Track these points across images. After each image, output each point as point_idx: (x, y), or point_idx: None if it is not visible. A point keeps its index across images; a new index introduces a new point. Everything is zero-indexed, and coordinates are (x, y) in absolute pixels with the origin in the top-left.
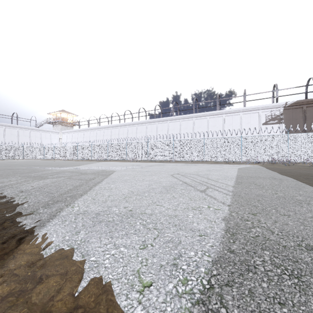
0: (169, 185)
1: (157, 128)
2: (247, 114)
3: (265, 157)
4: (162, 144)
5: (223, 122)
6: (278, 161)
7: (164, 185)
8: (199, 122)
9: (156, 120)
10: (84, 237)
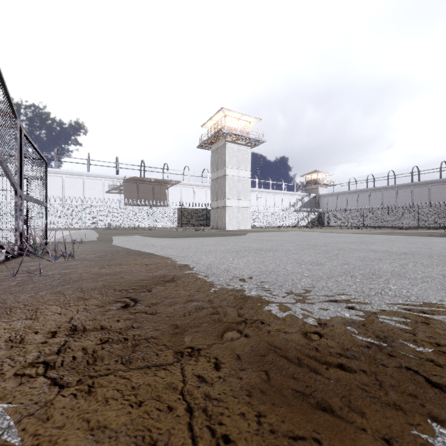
0: None
1: None
2: (91, 179)
3: (103, 224)
4: None
5: (63, 183)
6: (113, 227)
7: None
8: None
9: None
10: None
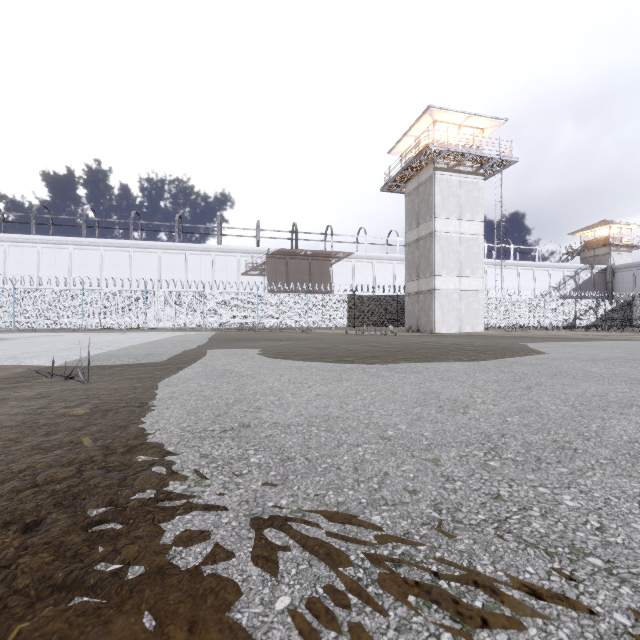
0: (68, 348)
1: (41, 258)
2: (223, 256)
3: (233, 321)
4: (54, 295)
5: (186, 263)
6: (247, 326)
7: (61, 348)
8: (143, 257)
9: (38, 238)
10: (14, 360)
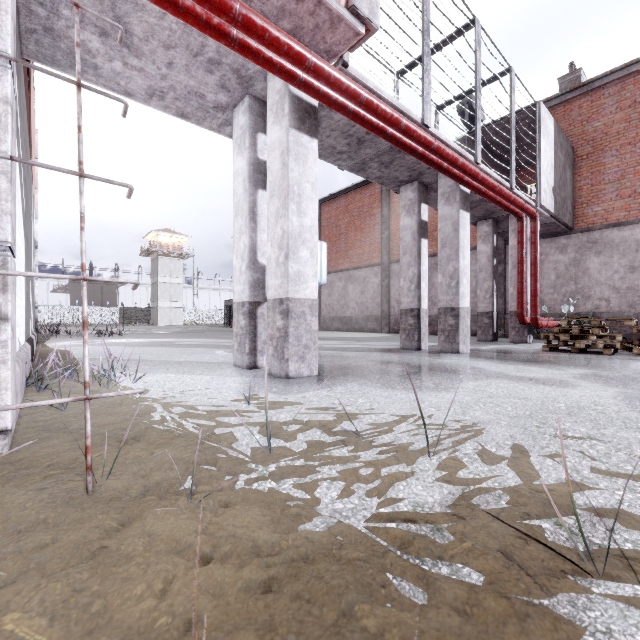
0: None
1: None
2: None
3: (46, 321)
4: None
5: None
6: (55, 323)
7: None
8: None
9: None
10: None
